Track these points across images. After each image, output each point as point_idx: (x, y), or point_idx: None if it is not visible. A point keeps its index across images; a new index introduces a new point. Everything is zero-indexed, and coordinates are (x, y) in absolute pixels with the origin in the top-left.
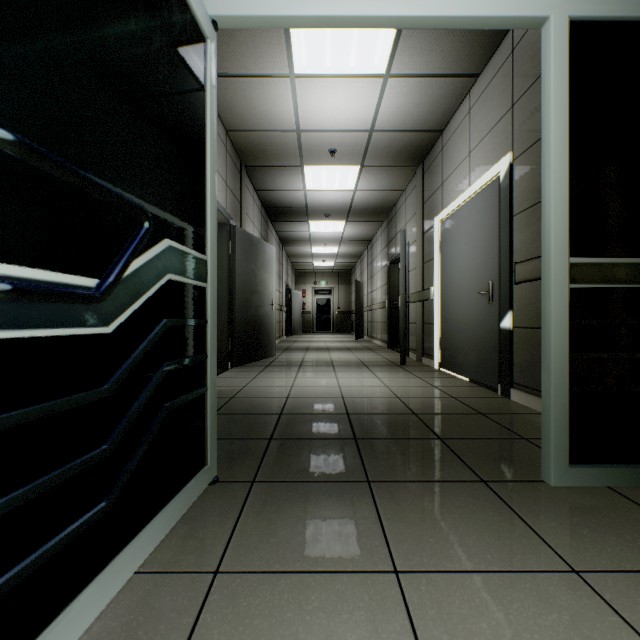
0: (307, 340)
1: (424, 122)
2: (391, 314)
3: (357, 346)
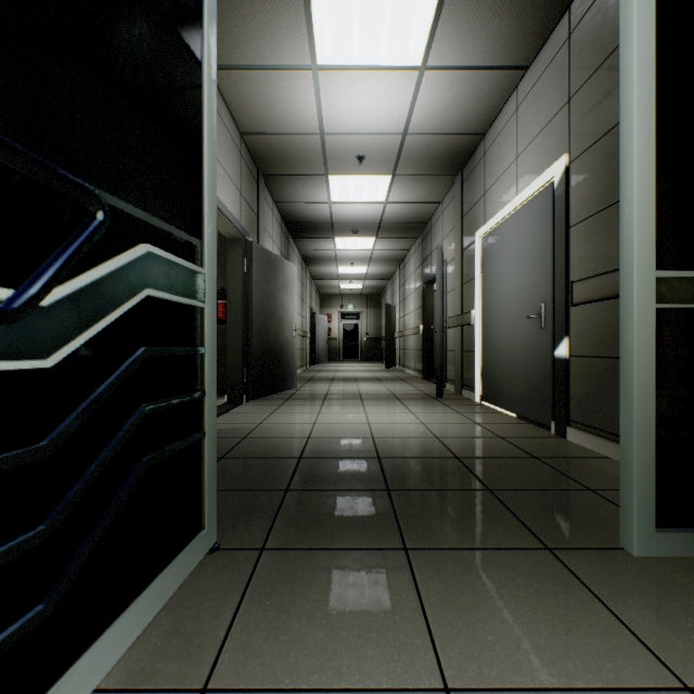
0: (333, 369)
1: (464, 123)
2: (426, 341)
3: (388, 376)
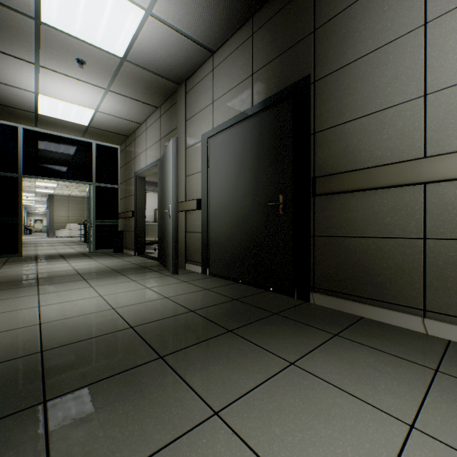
0: None
1: None
2: None
3: None
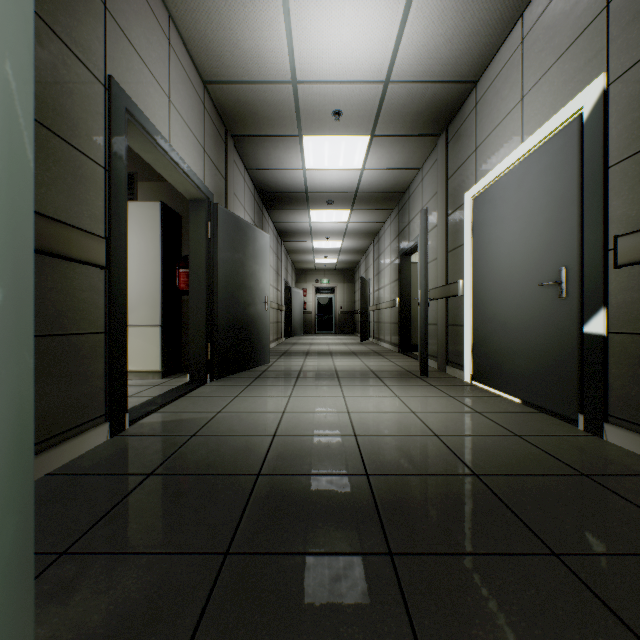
0: (308, 342)
1: (455, 67)
2: (403, 314)
3: (363, 350)
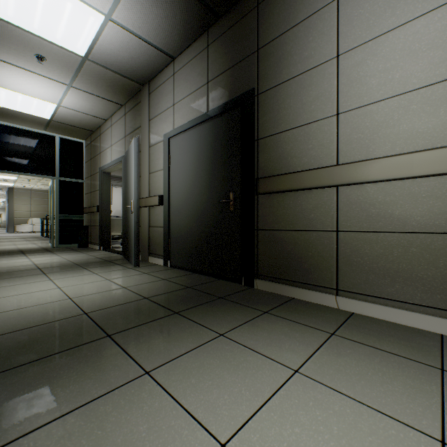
0: None
1: None
2: None
3: None
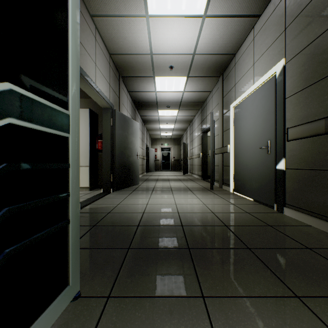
0: (157, 175)
1: (225, 48)
2: (203, 161)
3: (184, 178)
